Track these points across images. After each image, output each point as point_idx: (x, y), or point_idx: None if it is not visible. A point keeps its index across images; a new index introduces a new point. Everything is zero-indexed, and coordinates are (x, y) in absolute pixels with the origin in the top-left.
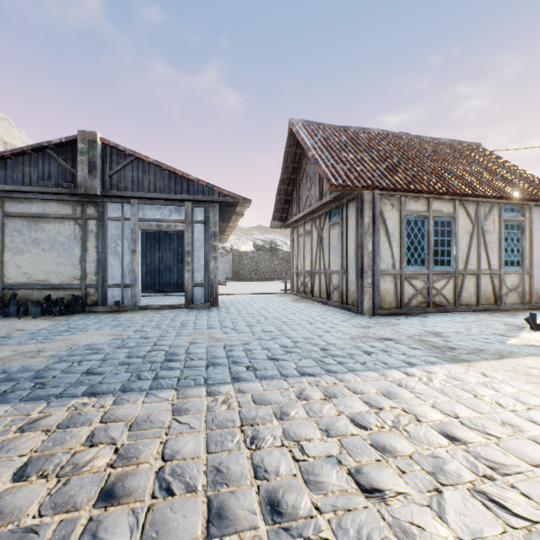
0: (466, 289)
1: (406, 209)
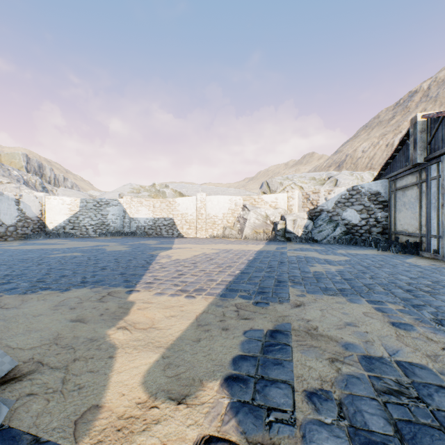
0: None
1: None
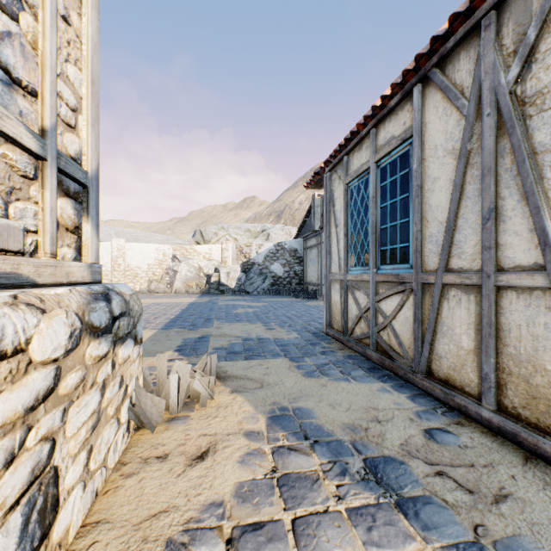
0: (446, 333)
1: (350, 173)
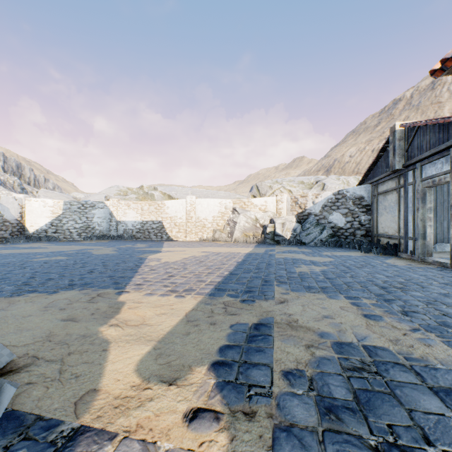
0: None
1: None
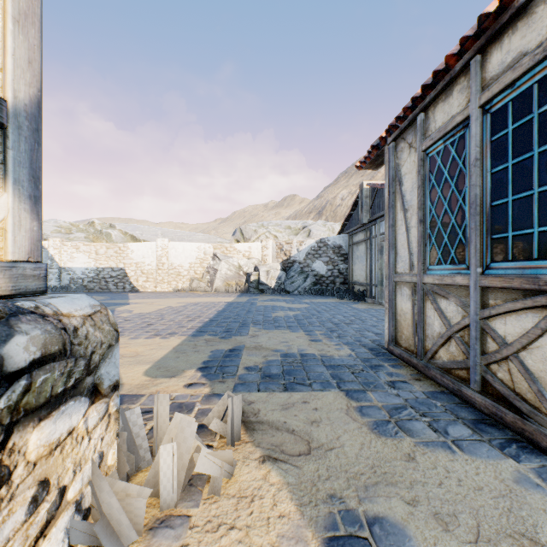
0: None
1: (428, 135)
